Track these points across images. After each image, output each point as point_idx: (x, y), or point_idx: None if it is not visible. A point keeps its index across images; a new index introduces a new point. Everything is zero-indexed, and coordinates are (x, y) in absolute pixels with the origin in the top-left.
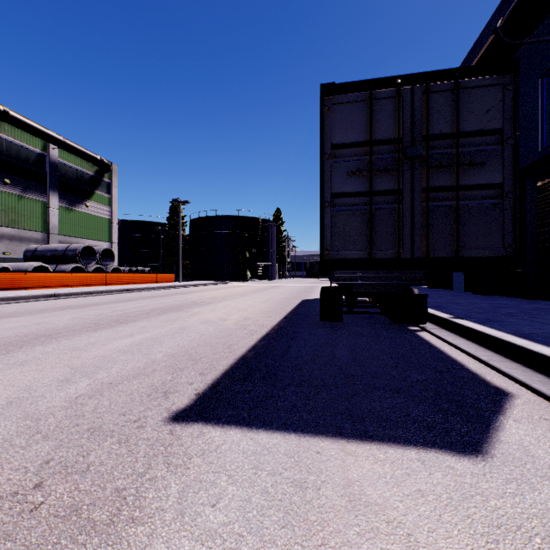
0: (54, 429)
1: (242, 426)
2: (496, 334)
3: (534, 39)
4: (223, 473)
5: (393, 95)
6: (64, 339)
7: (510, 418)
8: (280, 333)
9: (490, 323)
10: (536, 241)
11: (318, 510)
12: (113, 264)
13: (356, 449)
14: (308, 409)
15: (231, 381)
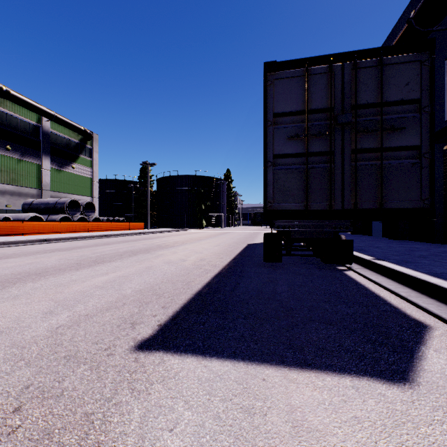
0: (36, 356)
1: (198, 355)
2: (413, 274)
3: (441, 27)
4: (180, 399)
5: (326, 71)
6: (51, 277)
7: (431, 349)
8: (230, 271)
9: (406, 264)
10: (443, 196)
11: (265, 435)
12: (94, 214)
13: (297, 377)
14: (255, 339)
15: (189, 313)
